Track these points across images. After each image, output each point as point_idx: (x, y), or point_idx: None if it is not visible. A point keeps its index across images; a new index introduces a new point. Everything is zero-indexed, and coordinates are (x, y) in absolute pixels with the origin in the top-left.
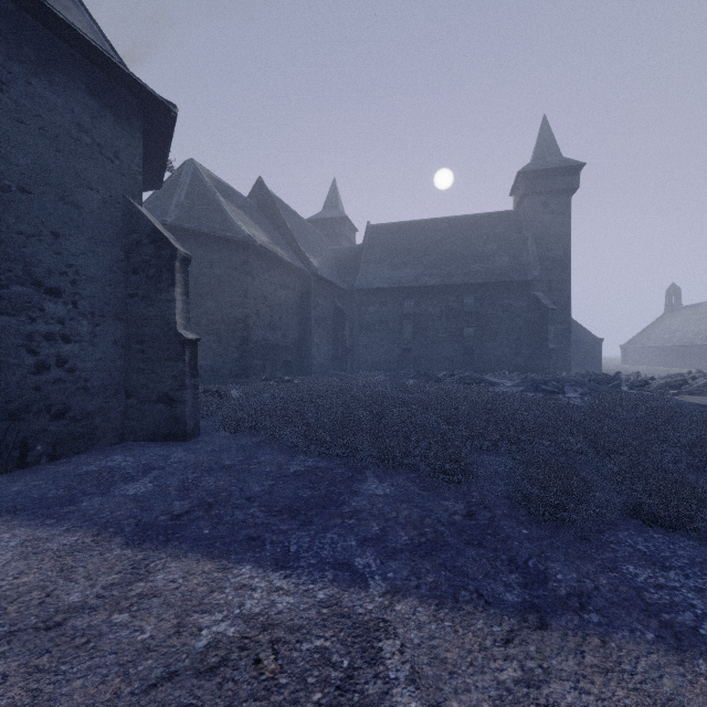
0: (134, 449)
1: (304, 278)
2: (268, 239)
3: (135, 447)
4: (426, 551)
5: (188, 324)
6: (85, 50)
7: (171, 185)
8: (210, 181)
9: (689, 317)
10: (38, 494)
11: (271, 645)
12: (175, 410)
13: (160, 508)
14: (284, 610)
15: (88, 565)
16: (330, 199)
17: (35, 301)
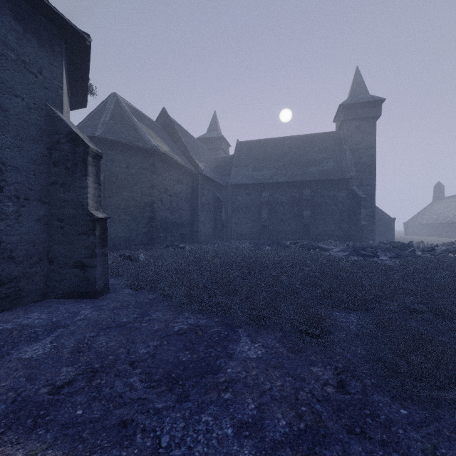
0: (52, 305)
1: (194, 177)
2: (169, 149)
3: (53, 304)
4: (309, 446)
5: (99, 206)
6: None
7: (100, 110)
8: (128, 108)
9: (450, 204)
10: None
11: None
12: (87, 273)
13: (46, 377)
14: None
15: None
16: (212, 124)
17: None
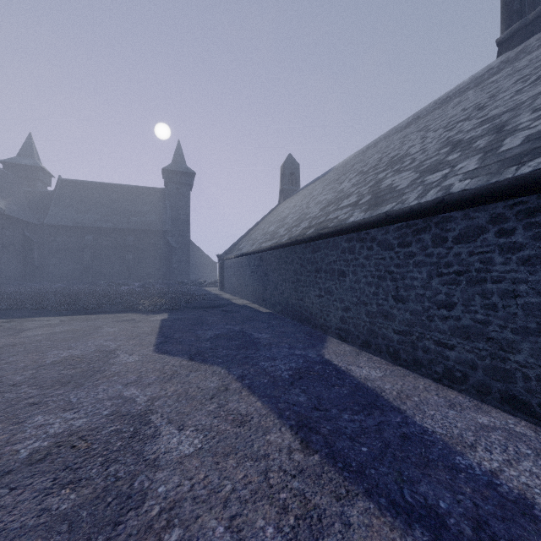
0: None
1: None
2: None
3: None
4: (9, 316)
5: None
6: None
7: None
8: None
9: None
10: None
11: None
12: None
13: None
14: None
15: None
16: (26, 149)
17: None
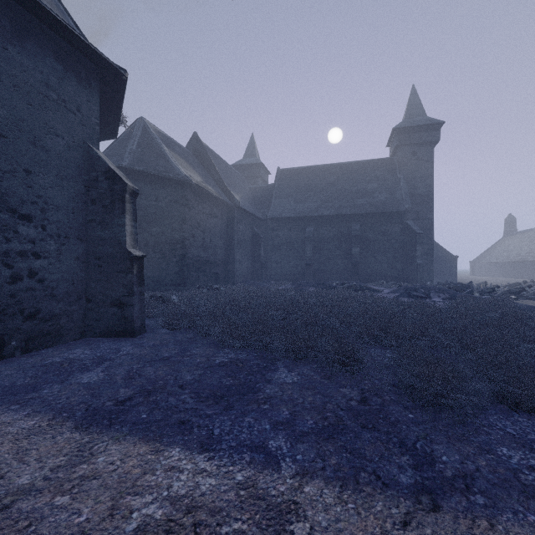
0: (92, 343)
1: (229, 210)
2: (201, 179)
3: (93, 342)
4: (329, 434)
5: (136, 244)
6: (52, 23)
7: (126, 137)
8: (156, 134)
9: (523, 240)
10: (8, 382)
11: (193, 528)
12: (125, 312)
13: (108, 395)
14: (207, 492)
15: (41, 447)
16: (249, 149)
17: (11, 224)
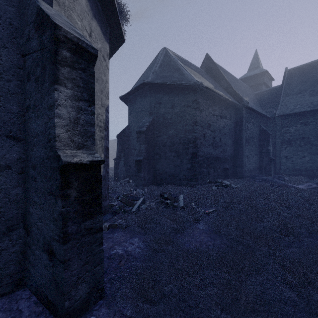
0: None
1: (237, 111)
2: (212, 85)
3: None
4: None
5: (89, 140)
6: None
7: (153, 64)
8: (174, 56)
9: None
10: None
11: None
12: (55, 270)
13: None
14: None
15: None
16: (253, 63)
17: None
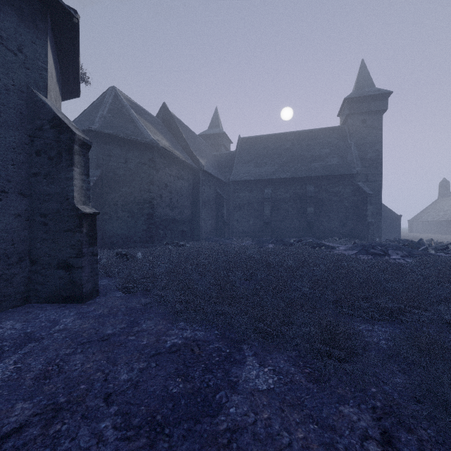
0: (31, 311)
1: (194, 173)
2: (169, 144)
3: (33, 310)
4: None
5: (88, 200)
6: None
7: (98, 103)
8: (126, 102)
9: None
10: None
11: None
12: (73, 275)
13: None
14: None
15: None
16: (214, 121)
17: None
